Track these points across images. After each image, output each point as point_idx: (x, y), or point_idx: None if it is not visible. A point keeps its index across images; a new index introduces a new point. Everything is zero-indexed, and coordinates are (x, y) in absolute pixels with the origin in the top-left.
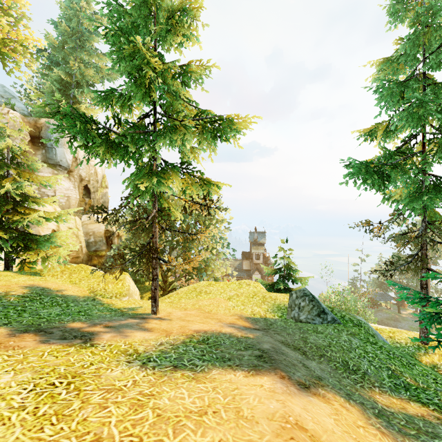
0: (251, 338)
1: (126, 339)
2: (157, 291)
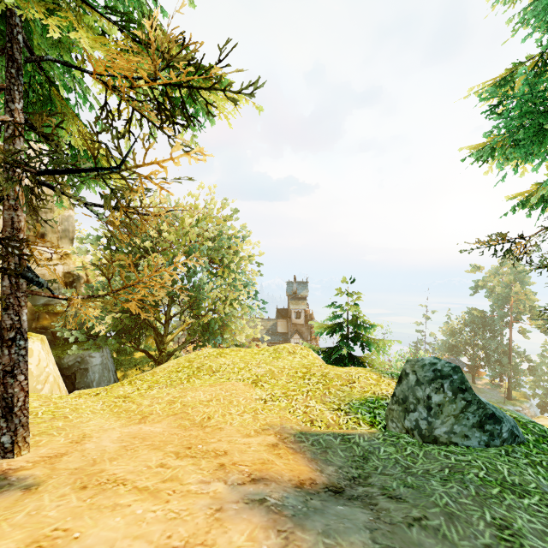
0: None
1: None
2: (20, 381)
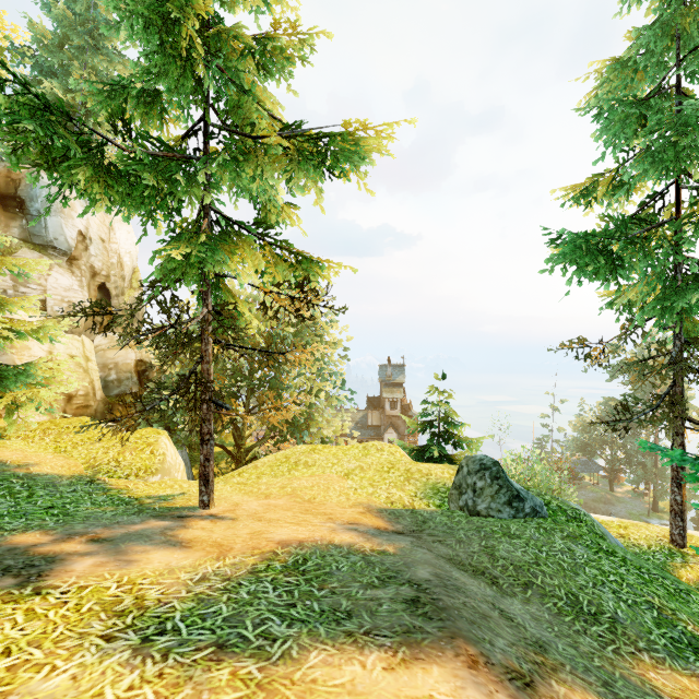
0: (392, 555)
1: (126, 570)
2: (211, 464)
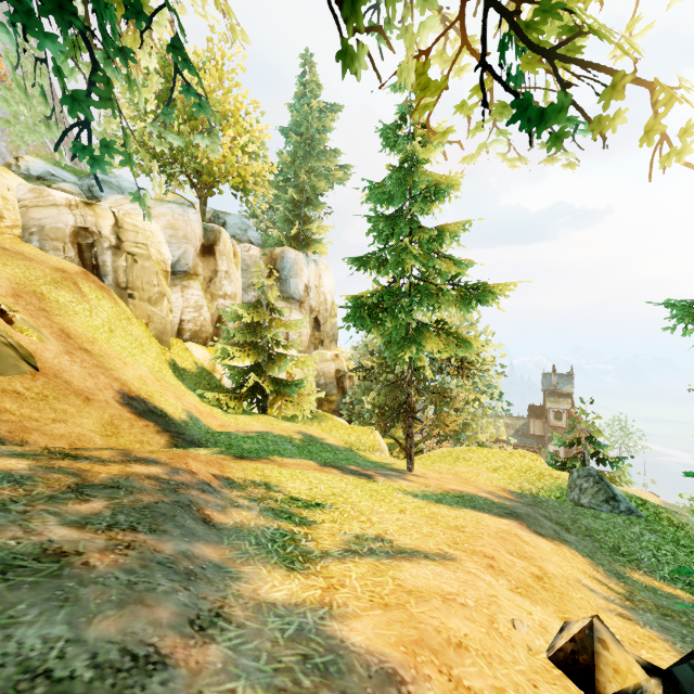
0: (508, 505)
1: (396, 482)
2: (413, 450)
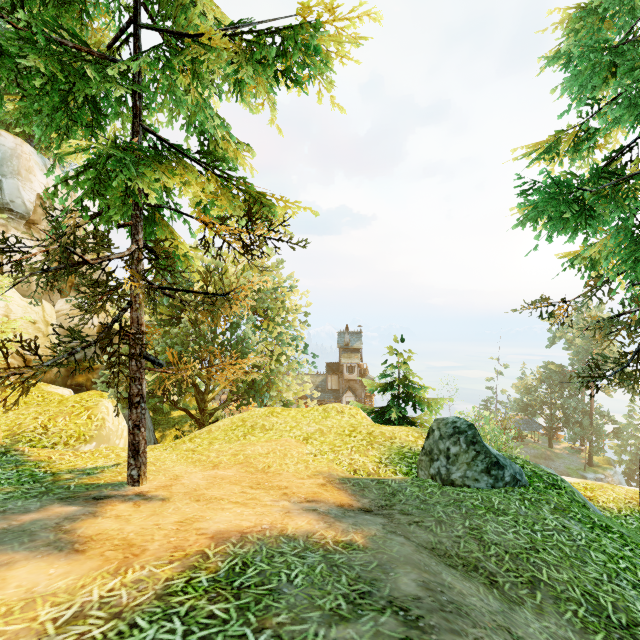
0: (361, 549)
1: None
2: (142, 432)
